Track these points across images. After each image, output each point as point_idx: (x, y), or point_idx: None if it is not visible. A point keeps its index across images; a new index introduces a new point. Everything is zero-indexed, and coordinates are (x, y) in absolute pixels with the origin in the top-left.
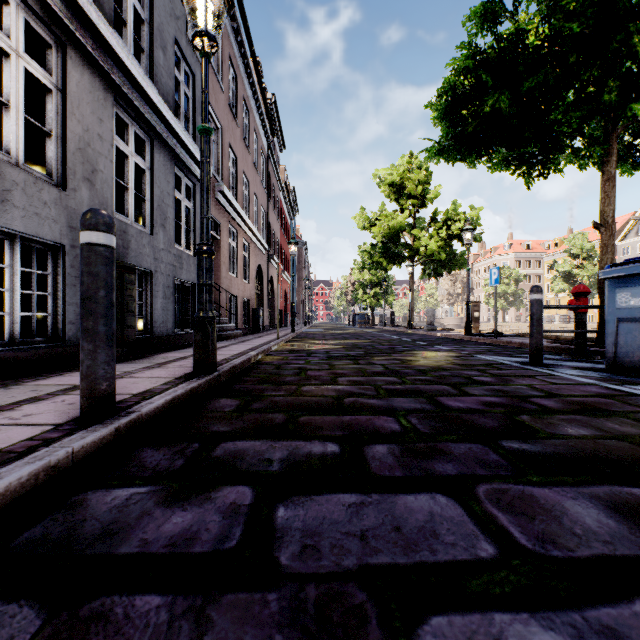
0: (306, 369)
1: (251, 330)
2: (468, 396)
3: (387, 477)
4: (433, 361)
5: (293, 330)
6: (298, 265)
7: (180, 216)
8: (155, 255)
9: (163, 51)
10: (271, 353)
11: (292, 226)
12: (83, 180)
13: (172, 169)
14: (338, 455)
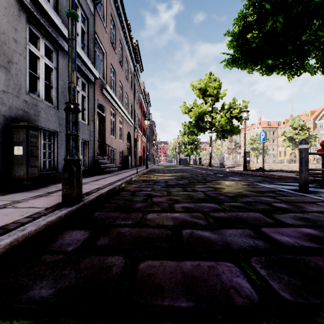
0: (152, 195)
1: (124, 167)
2: (286, 226)
3: None
4: (234, 188)
5: (147, 167)
6: (150, 133)
7: (78, 100)
8: (60, 122)
9: None
10: (131, 182)
11: (147, 113)
12: None
13: None
14: None
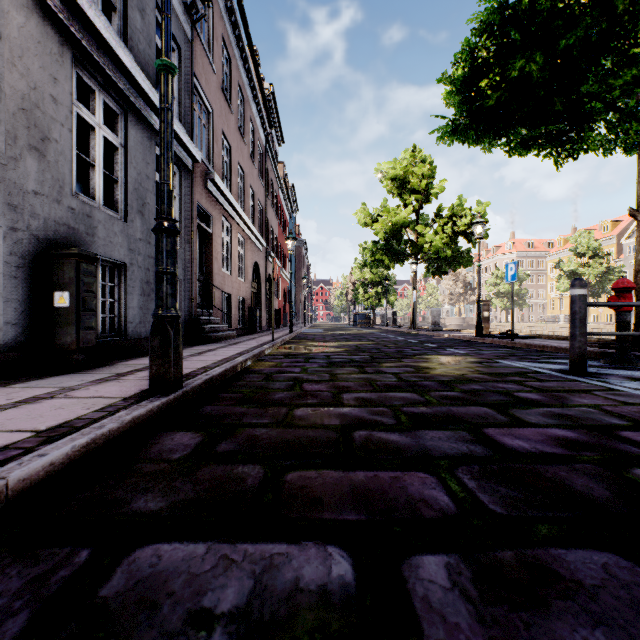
0: (302, 380)
1: (247, 331)
2: (526, 427)
3: None
4: (453, 369)
5: (291, 331)
6: (298, 264)
7: None
8: (130, 245)
9: (141, 14)
10: (263, 358)
11: (291, 224)
12: (28, 148)
13: (152, 149)
14: (353, 595)
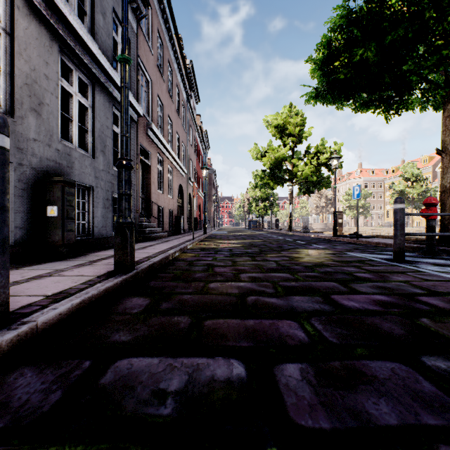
0: (213, 265)
1: (174, 232)
2: (358, 294)
3: (311, 430)
4: (315, 258)
5: (205, 232)
6: (209, 186)
7: (117, 145)
8: (96, 174)
9: (103, 16)
10: (186, 251)
11: (205, 158)
12: (30, 110)
13: (110, 108)
14: (245, 383)
